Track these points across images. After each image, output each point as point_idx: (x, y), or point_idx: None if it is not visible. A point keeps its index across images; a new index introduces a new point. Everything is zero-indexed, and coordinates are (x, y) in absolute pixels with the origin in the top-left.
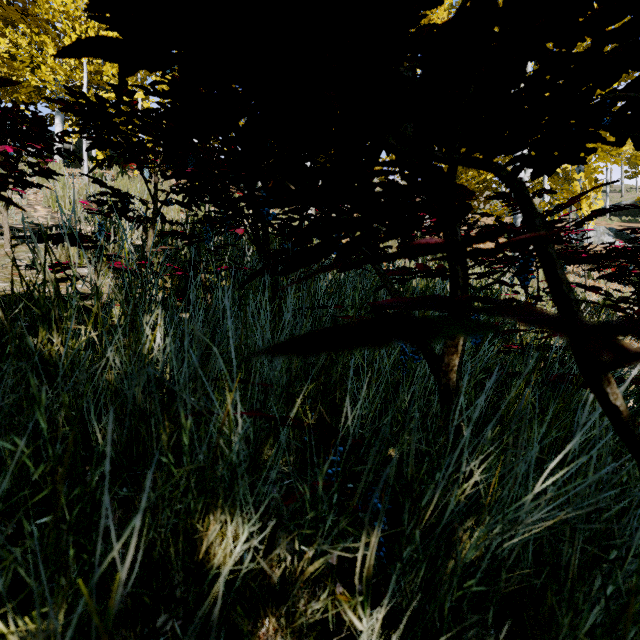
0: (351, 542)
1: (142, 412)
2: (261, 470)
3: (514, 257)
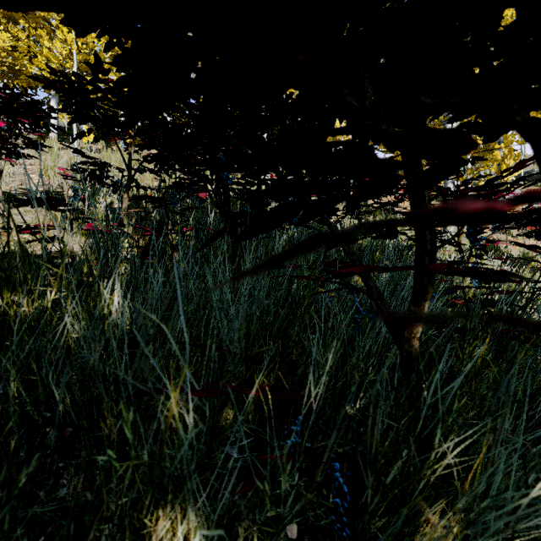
0: (310, 511)
1: (103, 373)
2: (219, 434)
3: None
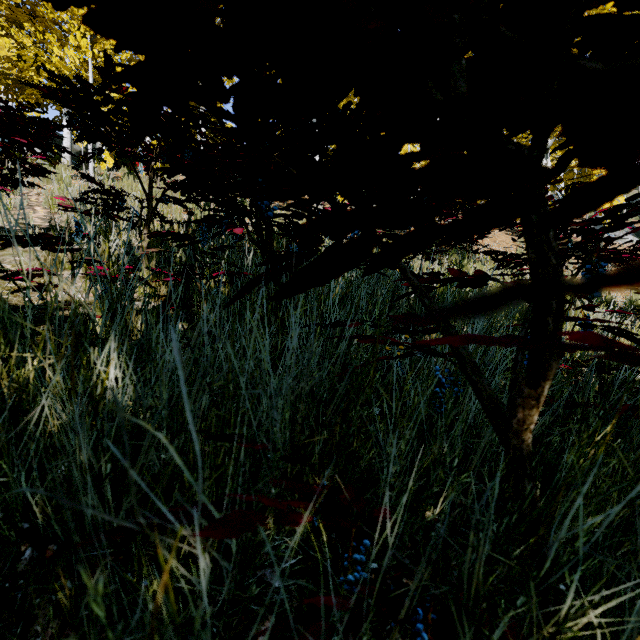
0: None
1: (98, 471)
2: (254, 556)
3: None
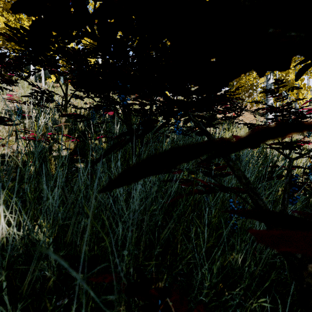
0: None
1: (2, 280)
2: None
3: None
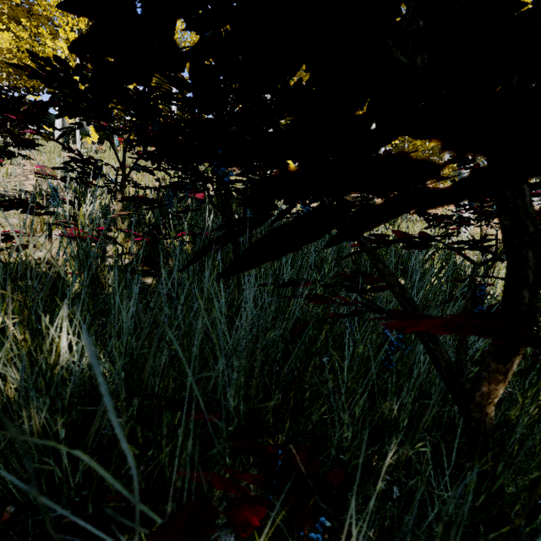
0: None
1: (56, 432)
2: None
3: (469, 218)
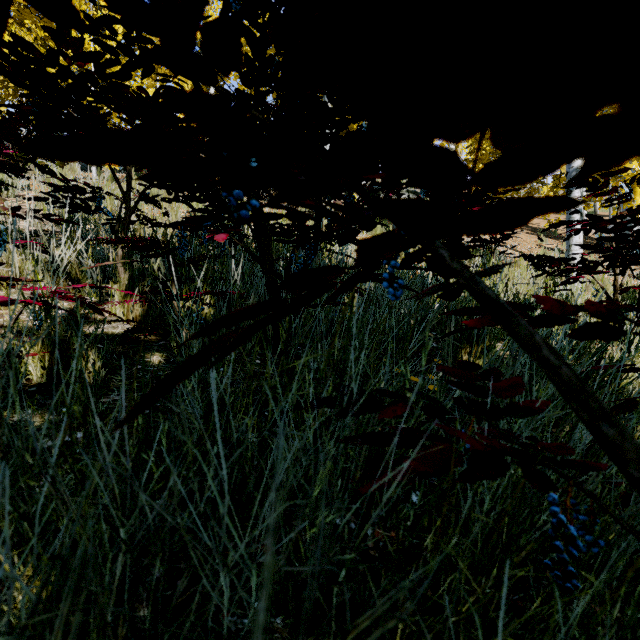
0: None
1: None
2: None
3: (597, 263)
